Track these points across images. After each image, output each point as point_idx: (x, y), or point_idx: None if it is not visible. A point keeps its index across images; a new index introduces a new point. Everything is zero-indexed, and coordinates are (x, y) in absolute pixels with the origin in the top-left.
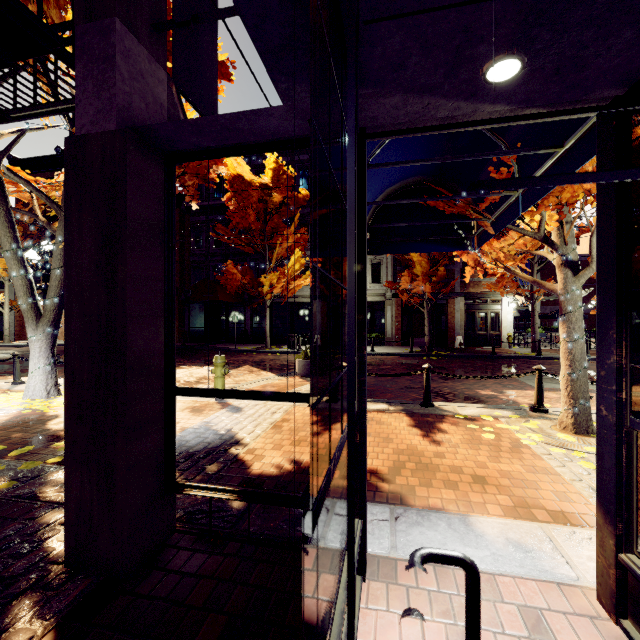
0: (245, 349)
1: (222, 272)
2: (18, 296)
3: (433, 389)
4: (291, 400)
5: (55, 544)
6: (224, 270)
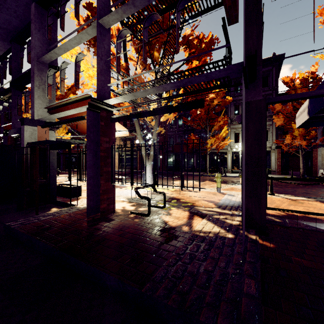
0: (197, 174)
1: (182, 139)
2: (142, 151)
3: (322, 194)
4: (319, 181)
5: (228, 222)
6: (188, 138)
